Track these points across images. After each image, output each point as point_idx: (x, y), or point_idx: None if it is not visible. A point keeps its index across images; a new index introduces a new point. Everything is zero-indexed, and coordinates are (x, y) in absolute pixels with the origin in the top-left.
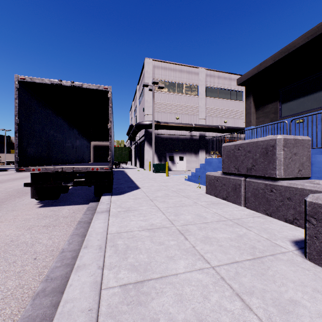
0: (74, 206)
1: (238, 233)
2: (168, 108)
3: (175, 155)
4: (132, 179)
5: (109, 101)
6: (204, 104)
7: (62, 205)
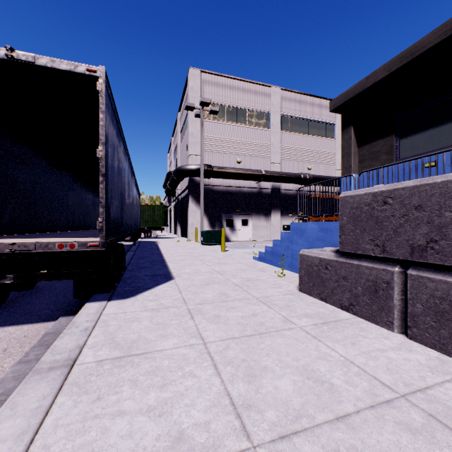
0: (21, 326)
1: None
2: (225, 146)
3: (236, 218)
4: (164, 259)
5: (99, 99)
6: (278, 141)
7: None
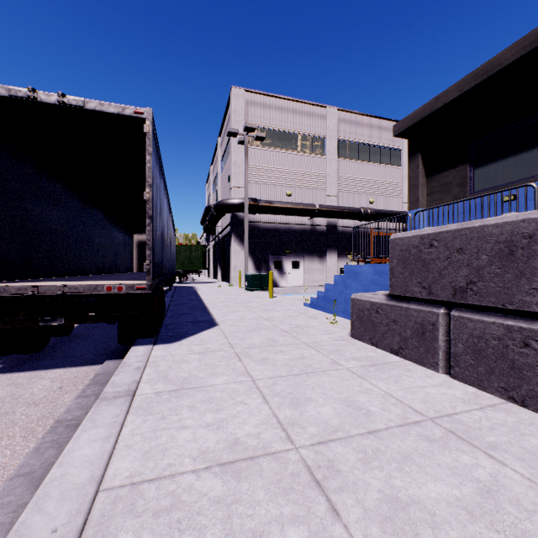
0: (69, 369)
1: (474, 476)
2: (272, 176)
3: (285, 260)
4: (205, 305)
5: (146, 141)
6: (334, 170)
7: (43, 368)
